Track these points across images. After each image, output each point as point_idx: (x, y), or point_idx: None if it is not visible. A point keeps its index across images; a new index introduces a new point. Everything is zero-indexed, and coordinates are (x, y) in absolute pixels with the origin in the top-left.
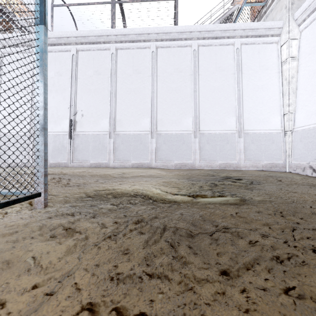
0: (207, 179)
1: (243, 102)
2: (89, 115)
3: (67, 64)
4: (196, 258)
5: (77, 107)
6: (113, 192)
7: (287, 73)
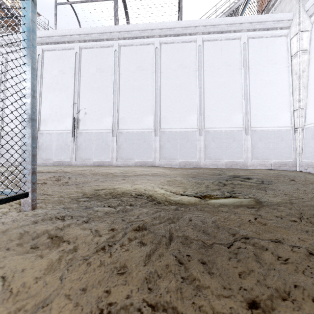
0: (214, 178)
1: (250, 98)
2: (92, 113)
3: (70, 62)
4: (212, 281)
5: (80, 105)
6: (113, 192)
7: (297, 67)
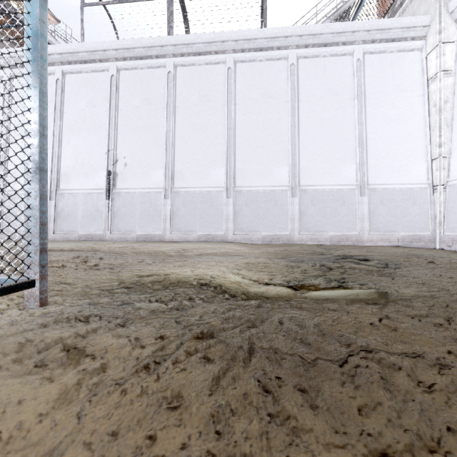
0: (314, 259)
1: (367, 142)
2: (135, 165)
3: (103, 90)
4: (317, 420)
5: (117, 153)
6: (164, 279)
7: (436, 95)
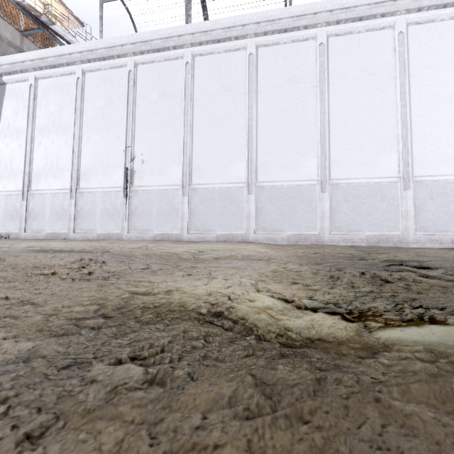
0: (357, 266)
1: (411, 127)
2: (152, 161)
3: (121, 86)
4: None
5: (135, 150)
6: (162, 302)
7: None
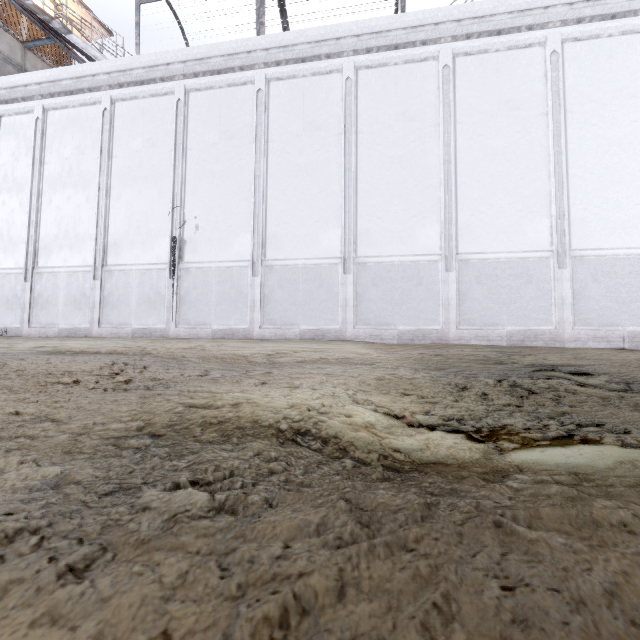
0: (493, 372)
1: (568, 182)
2: (210, 227)
3: (167, 121)
4: None
5: (186, 211)
6: (229, 417)
7: None
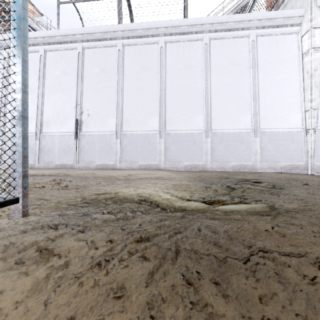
0: (222, 182)
1: (259, 98)
2: (95, 115)
3: (73, 62)
4: (228, 307)
5: (83, 107)
6: (114, 196)
7: (309, 65)
